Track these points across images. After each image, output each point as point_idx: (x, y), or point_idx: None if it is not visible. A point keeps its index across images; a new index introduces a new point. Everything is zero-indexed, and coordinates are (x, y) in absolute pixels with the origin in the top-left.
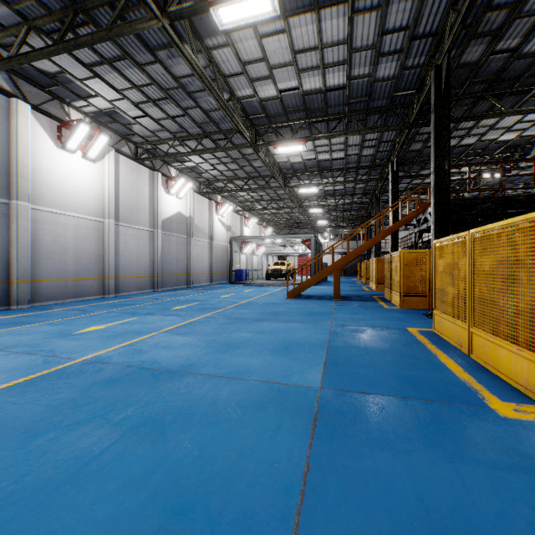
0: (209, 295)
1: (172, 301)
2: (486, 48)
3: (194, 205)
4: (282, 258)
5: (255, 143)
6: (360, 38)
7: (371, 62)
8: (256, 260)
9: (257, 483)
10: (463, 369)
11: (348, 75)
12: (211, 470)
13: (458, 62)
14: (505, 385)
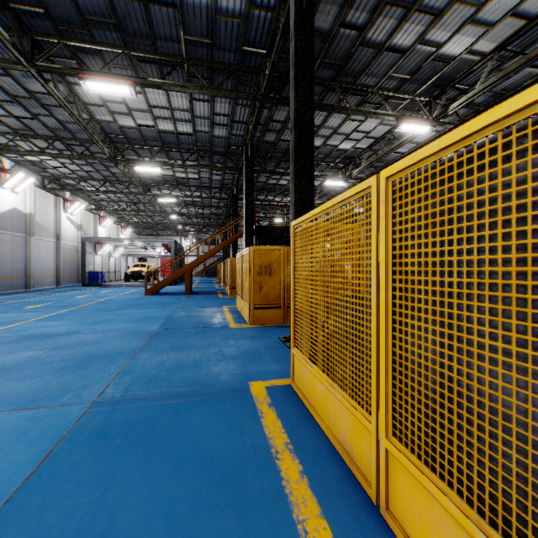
0: (62, 296)
1: (20, 303)
2: (276, 136)
3: (35, 200)
4: (143, 260)
5: (114, 158)
6: (199, 112)
7: (209, 125)
8: (113, 261)
9: (123, 349)
10: (232, 318)
11: (193, 129)
12: (102, 350)
13: (263, 139)
14: (243, 320)
